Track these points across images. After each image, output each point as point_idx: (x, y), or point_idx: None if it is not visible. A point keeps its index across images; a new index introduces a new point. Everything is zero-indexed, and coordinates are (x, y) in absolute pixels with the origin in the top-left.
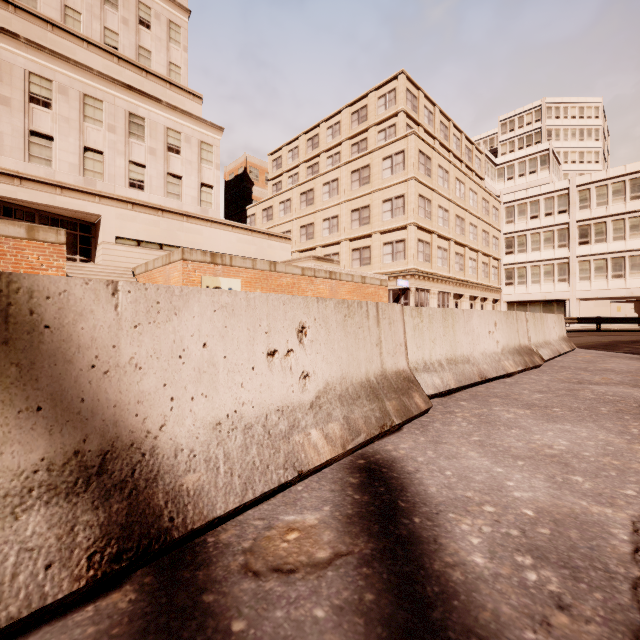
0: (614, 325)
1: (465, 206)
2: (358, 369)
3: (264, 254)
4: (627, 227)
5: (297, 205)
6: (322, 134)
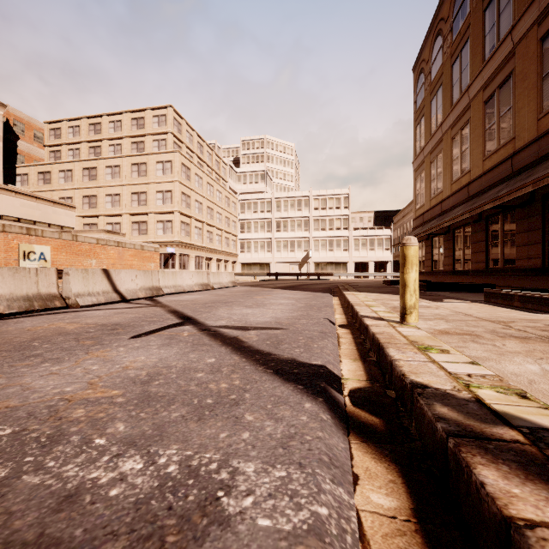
0: (291, 277)
1: (214, 201)
2: (147, 284)
3: (49, 218)
4: (296, 225)
5: (79, 177)
6: (105, 124)
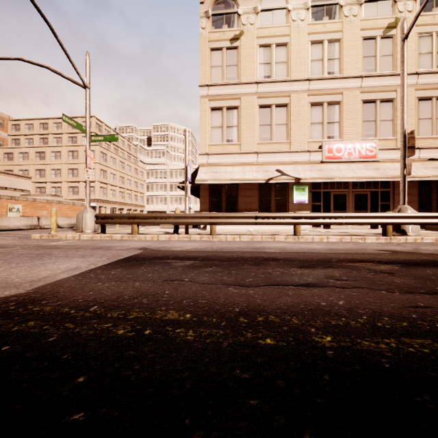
0: None
1: (125, 172)
2: (69, 223)
3: (15, 185)
4: None
5: (33, 157)
6: (50, 124)
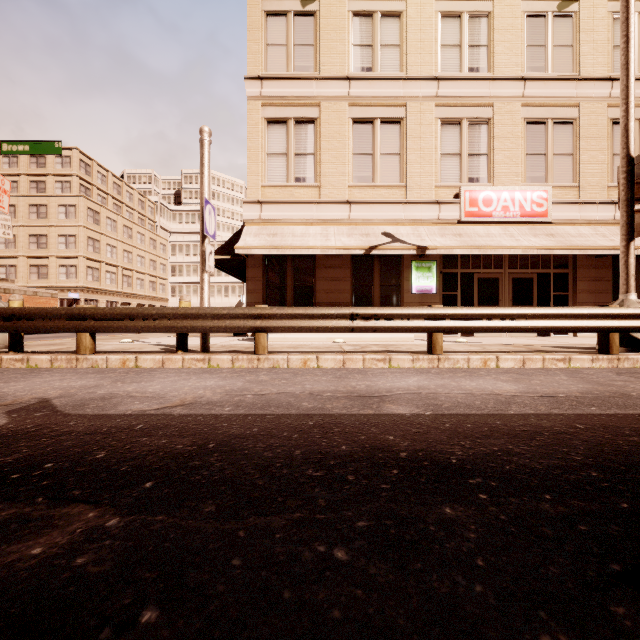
0: None
1: (133, 244)
2: None
3: None
4: None
5: None
6: None
